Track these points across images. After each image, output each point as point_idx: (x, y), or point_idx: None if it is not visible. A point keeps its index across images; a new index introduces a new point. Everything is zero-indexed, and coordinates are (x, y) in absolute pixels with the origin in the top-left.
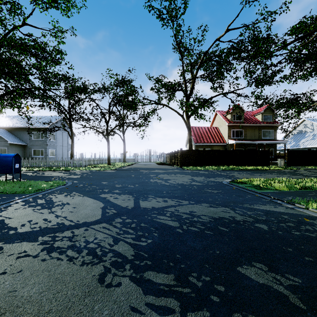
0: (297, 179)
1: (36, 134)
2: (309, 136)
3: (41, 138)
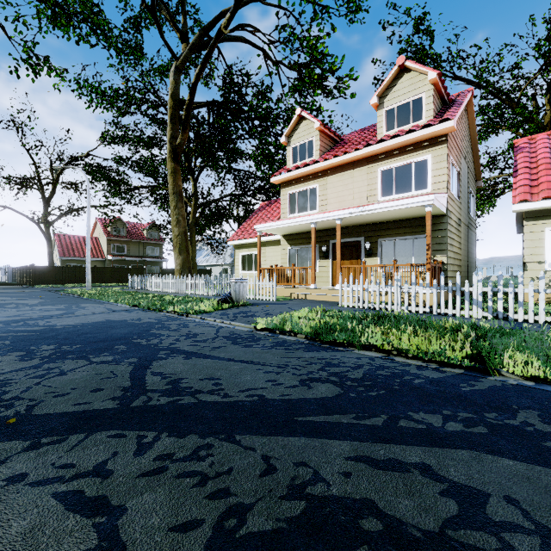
0: None
1: None
2: (204, 254)
3: None
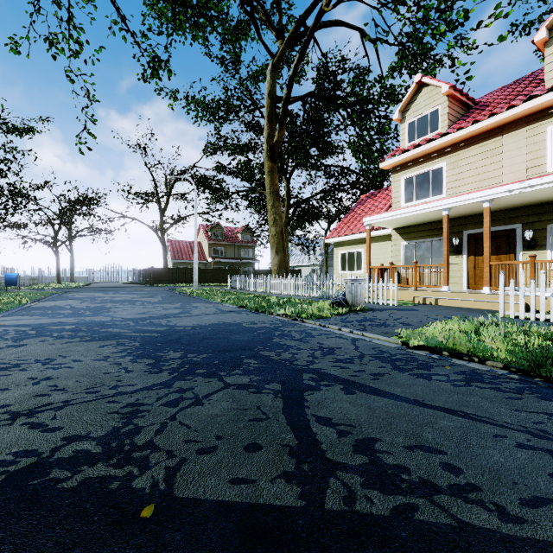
0: None
1: None
2: (292, 255)
3: None
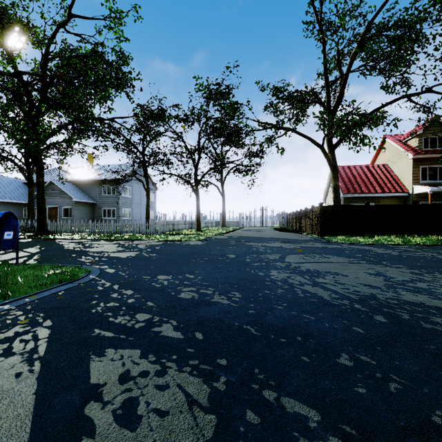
0: None
1: (107, 188)
2: None
3: (112, 193)
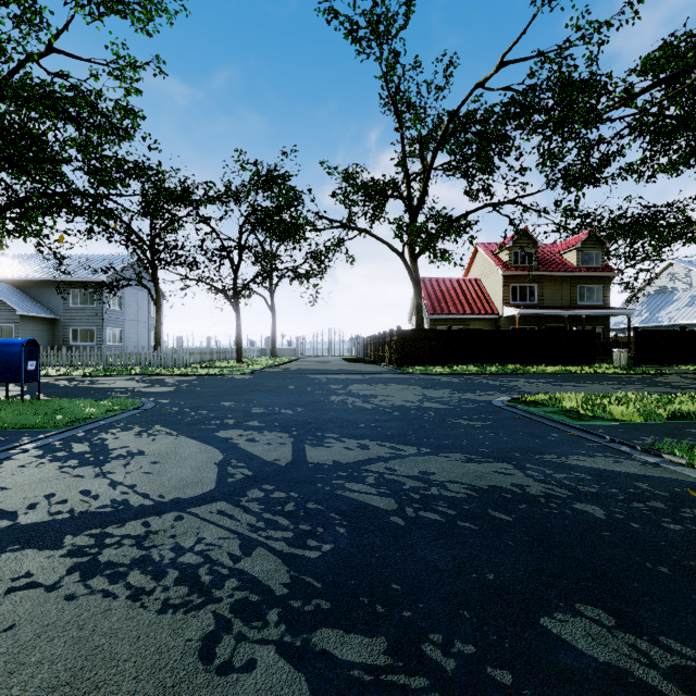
0: (660, 394)
1: (79, 295)
2: (681, 299)
3: (90, 303)
